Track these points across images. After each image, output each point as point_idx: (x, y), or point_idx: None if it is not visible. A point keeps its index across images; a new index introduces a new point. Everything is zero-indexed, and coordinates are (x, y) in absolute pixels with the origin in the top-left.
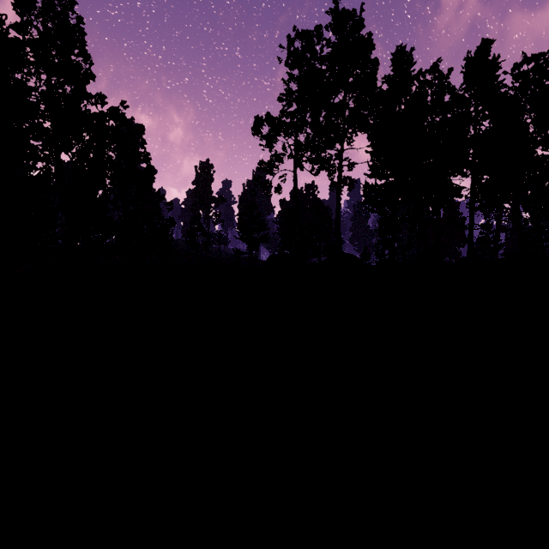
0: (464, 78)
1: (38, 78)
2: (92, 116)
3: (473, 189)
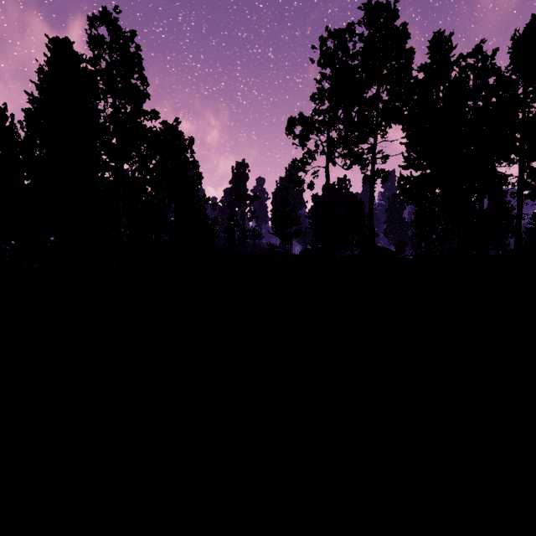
0: (510, 59)
1: (106, 102)
2: (148, 130)
3: (521, 176)
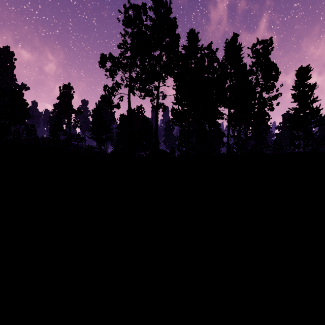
0: (225, 53)
1: None
2: None
3: (229, 115)
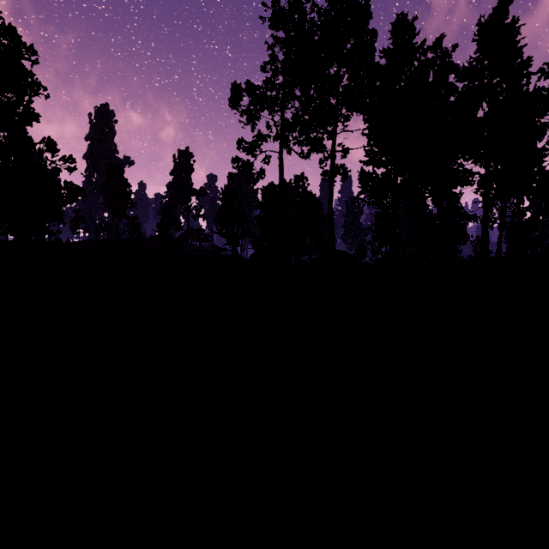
0: (478, 45)
1: None
2: None
3: (487, 174)
